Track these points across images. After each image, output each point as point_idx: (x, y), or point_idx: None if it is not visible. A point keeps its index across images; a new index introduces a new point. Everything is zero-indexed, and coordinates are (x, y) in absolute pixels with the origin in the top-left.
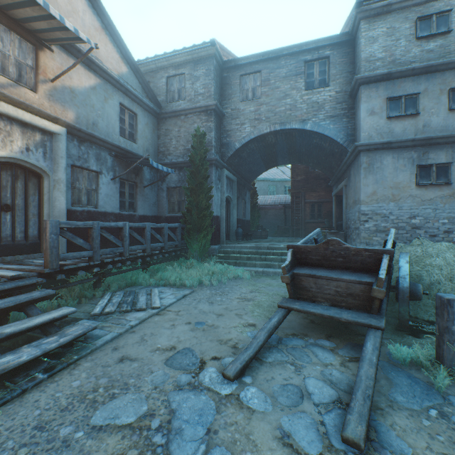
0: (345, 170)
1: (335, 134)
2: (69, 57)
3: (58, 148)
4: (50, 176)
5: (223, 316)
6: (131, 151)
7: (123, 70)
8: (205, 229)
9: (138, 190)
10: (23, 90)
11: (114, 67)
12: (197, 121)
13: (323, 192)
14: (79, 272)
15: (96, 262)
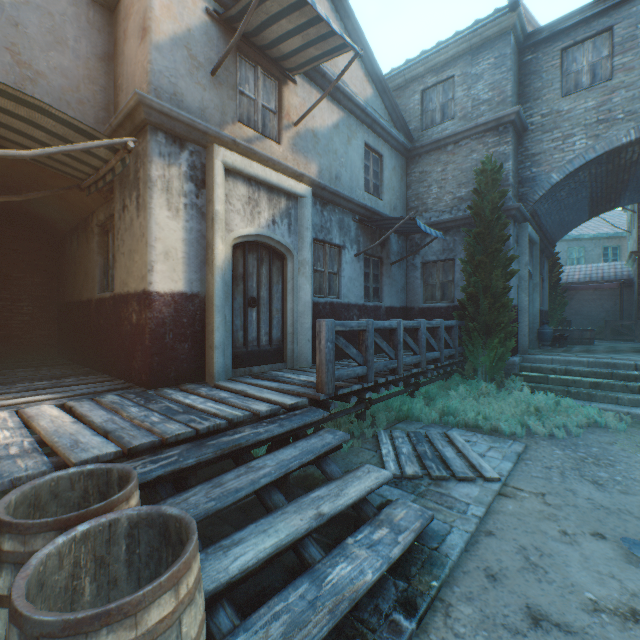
0: None
1: None
2: (311, 88)
3: (302, 217)
4: (294, 256)
5: None
6: (378, 211)
7: (367, 93)
8: (502, 329)
9: (383, 269)
10: (267, 143)
11: (357, 91)
12: (478, 148)
13: None
14: (351, 399)
15: (369, 384)
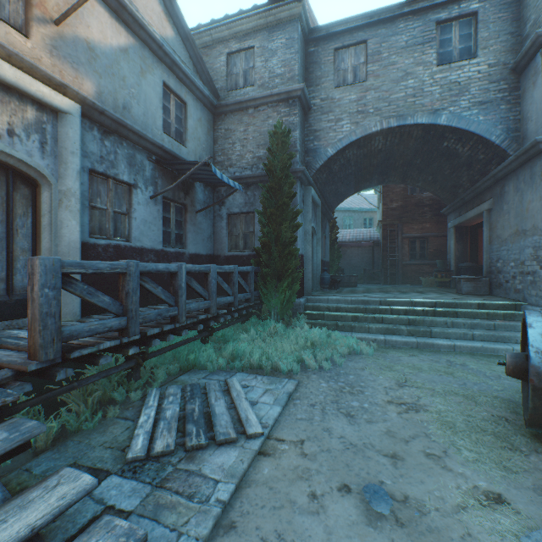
0: (486, 188)
1: (488, 130)
2: None
3: (66, 138)
4: (53, 184)
5: (403, 460)
6: (179, 155)
7: (167, 32)
8: (290, 274)
9: (188, 216)
10: (2, 27)
11: (154, 24)
12: (274, 115)
13: (428, 223)
14: (102, 359)
15: (132, 337)
